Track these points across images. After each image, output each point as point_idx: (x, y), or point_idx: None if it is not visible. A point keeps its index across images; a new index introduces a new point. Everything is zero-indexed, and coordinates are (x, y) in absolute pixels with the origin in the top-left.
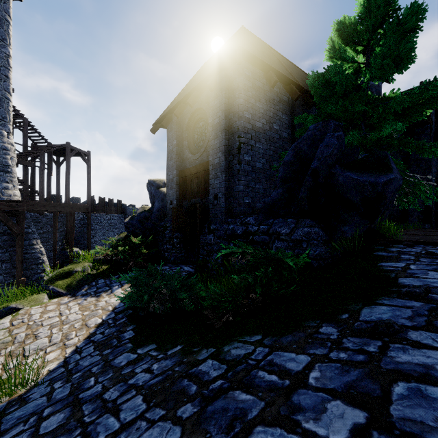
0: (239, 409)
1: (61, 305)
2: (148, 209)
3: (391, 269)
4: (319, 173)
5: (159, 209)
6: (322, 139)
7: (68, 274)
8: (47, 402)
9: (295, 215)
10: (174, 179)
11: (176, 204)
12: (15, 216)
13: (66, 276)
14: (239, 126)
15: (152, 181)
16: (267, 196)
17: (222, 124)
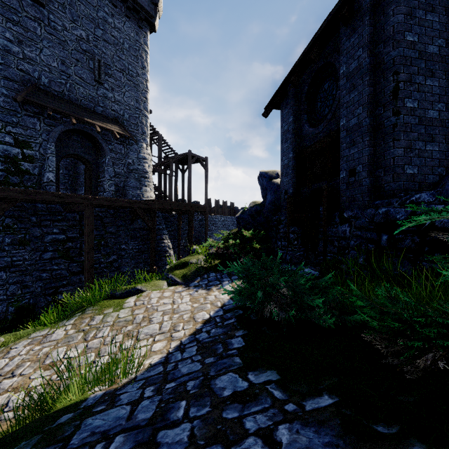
0: None
1: (175, 293)
2: (260, 203)
3: None
4: None
5: (272, 202)
6: None
7: (184, 264)
8: (126, 420)
9: None
10: (290, 163)
11: (293, 193)
12: (149, 213)
13: (182, 266)
14: (395, 57)
15: (263, 172)
16: (447, 162)
17: (364, 65)
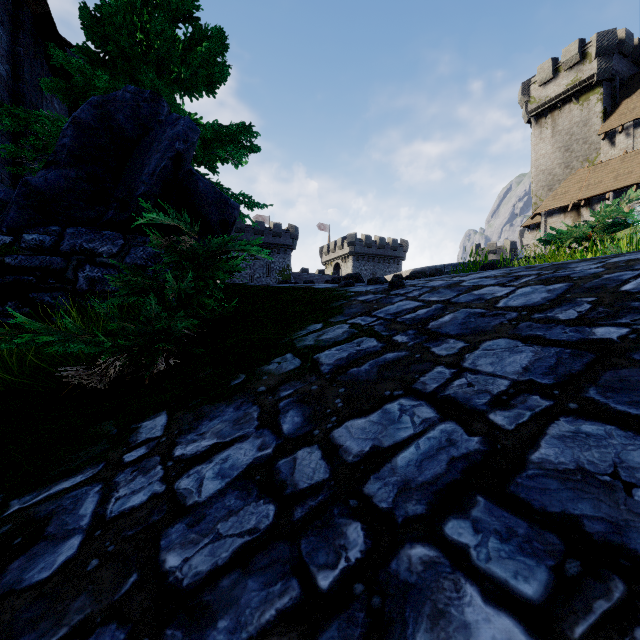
0: (467, 317)
1: None
2: None
3: (291, 285)
4: (184, 163)
5: None
6: (152, 119)
7: None
8: None
9: (113, 228)
10: None
11: None
12: None
13: None
14: None
15: None
16: None
17: None
